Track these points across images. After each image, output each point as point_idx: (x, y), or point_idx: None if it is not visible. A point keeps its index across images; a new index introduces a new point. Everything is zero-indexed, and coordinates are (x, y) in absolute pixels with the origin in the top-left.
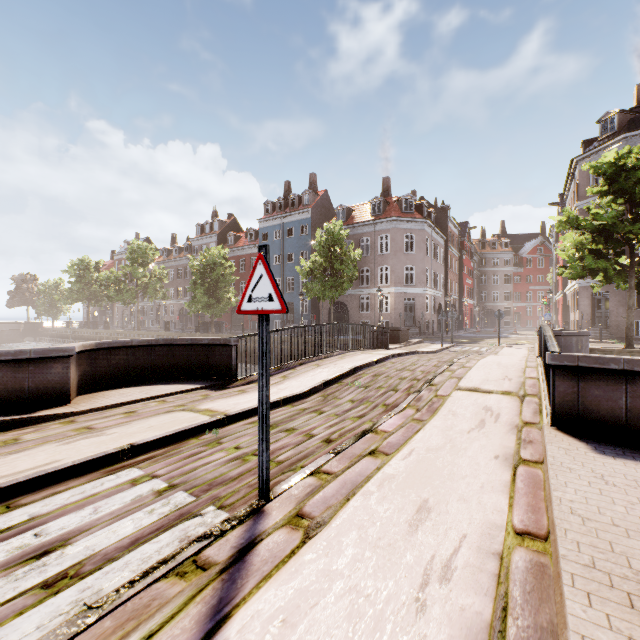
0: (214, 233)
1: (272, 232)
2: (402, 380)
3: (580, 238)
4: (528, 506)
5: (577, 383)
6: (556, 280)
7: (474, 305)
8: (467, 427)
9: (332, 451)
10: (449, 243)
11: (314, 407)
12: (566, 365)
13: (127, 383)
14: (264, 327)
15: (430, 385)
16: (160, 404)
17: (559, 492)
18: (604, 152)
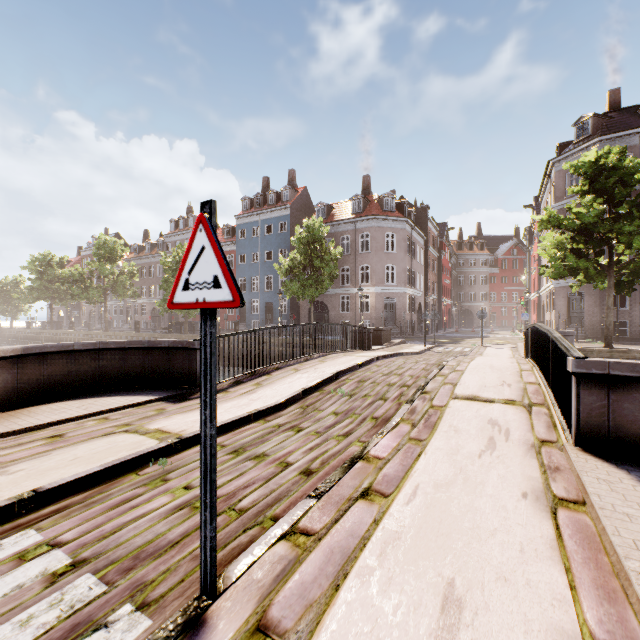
0: (189, 229)
1: (250, 229)
2: (390, 387)
3: (561, 238)
4: (597, 588)
5: (607, 395)
6: (530, 281)
7: (452, 305)
8: (476, 449)
9: (313, 493)
10: (428, 243)
11: (291, 422)
12: (594, 373)
13: (67, 395)
14: (208, 329)
15: (423, 393)
16: (100, 423)
17: (635, 562)
18: (579, 155)
